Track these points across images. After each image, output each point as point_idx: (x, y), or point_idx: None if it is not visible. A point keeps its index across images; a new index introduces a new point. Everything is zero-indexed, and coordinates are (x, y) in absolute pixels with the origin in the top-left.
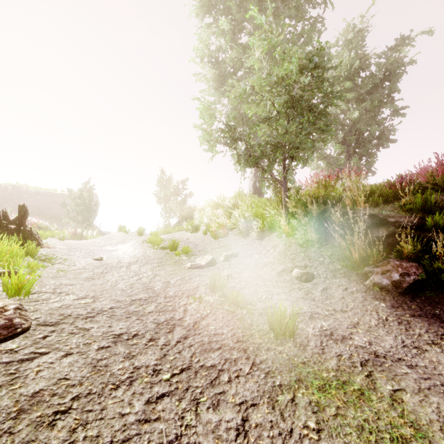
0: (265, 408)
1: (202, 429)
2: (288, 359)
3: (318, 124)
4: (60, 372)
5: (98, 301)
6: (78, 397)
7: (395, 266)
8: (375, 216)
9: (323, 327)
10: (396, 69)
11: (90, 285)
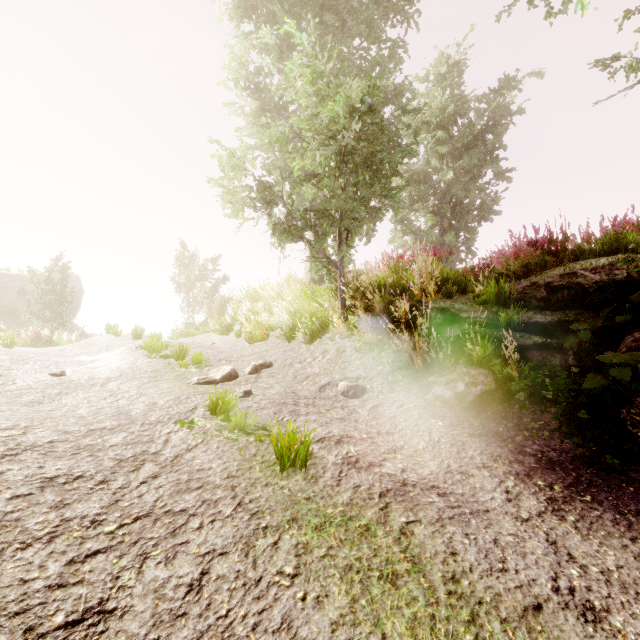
0: (236, 557)
1: (142, 589)
2: (290, 494)
3: (374, 187)
4: None
5: (31, 433)
6: None
7: (462, 373)
8: (447, 311)
9: (350, 453)
10: (500, 118)
11: (30, 412)
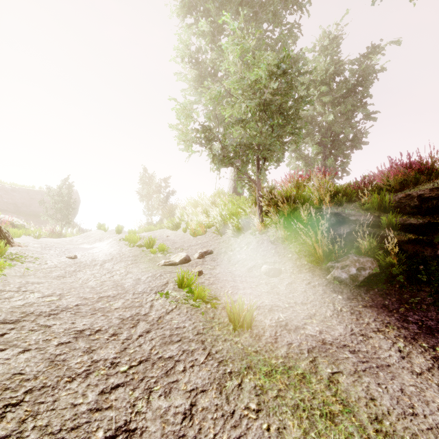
0: (213, 394)
1: (152, 414)
2: (243, 348)
3: (286, 127)
4: (16, 367)
5: (64, 299)
6: (32, 391)
7: (353, 261)
8: (339, 215)
9: (280, 318)
10: (368, 75)
11: (59, 283)
